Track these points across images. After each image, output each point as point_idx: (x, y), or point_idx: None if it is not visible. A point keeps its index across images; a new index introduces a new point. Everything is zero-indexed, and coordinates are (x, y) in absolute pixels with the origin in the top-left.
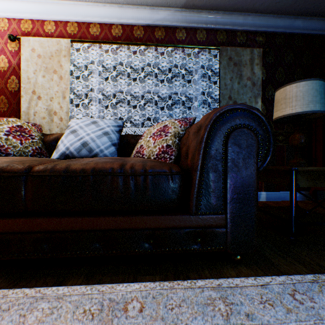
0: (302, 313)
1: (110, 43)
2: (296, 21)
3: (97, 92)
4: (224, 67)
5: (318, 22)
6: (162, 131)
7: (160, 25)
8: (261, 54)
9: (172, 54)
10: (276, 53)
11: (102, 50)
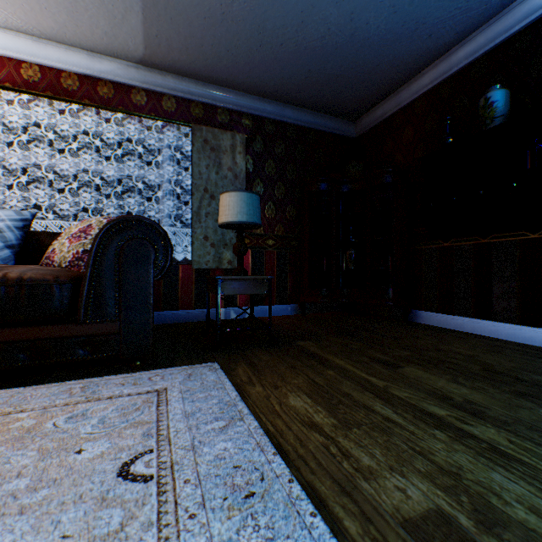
0: (145, 385)
1: (17, 91)
2: (286, 109)
3: None
4: (198, 150)
5: (309, 115)
6: (84, 232)
7: (106, 78)
8: (245, 141)
9: (127, 122)
10: (266, 142)
11: (3, 97)
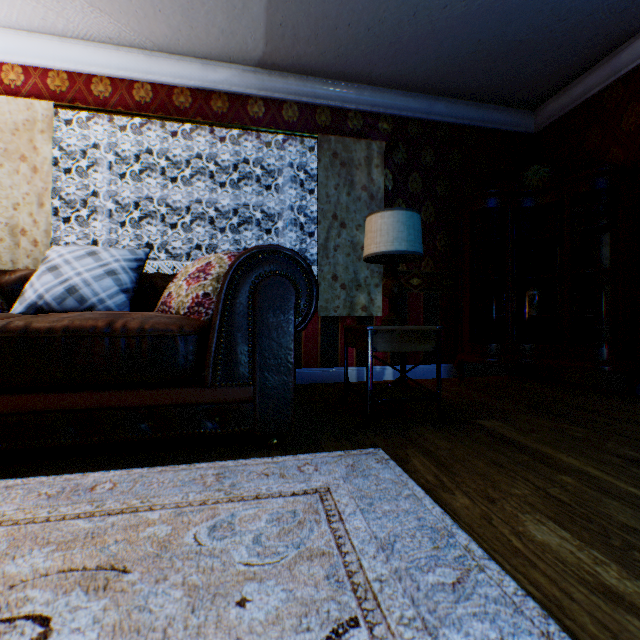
0: (296, 479)
1: (129, 115)
2: (437, 103)
3: (107, 197)
4: (325, 167)
5: (468, 108)
6: (203, 271)
7: (220, 90)
8: (383, 150)
9: (242, 139)
10: (409, 150)
11: (115, 125)
